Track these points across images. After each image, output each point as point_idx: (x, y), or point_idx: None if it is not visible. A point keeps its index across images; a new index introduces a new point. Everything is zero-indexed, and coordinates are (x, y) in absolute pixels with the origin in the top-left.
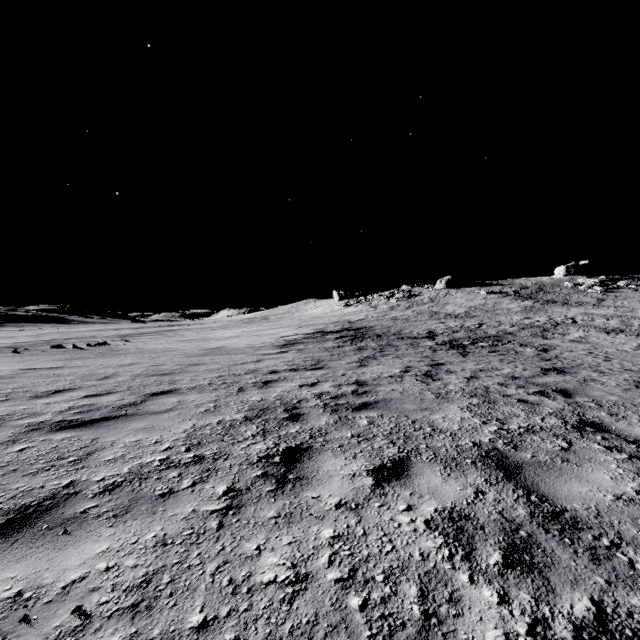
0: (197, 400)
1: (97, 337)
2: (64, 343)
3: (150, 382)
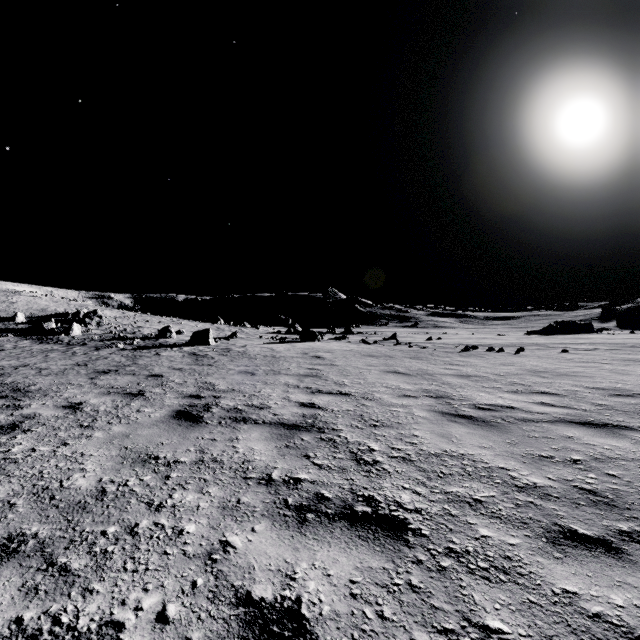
0: (107, 381)
1: (619, 344)
2: (525, 346)
3: (208, 372)
